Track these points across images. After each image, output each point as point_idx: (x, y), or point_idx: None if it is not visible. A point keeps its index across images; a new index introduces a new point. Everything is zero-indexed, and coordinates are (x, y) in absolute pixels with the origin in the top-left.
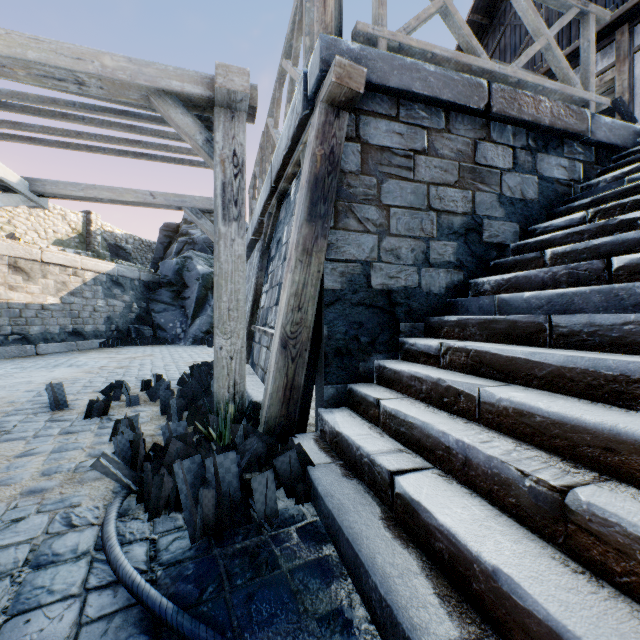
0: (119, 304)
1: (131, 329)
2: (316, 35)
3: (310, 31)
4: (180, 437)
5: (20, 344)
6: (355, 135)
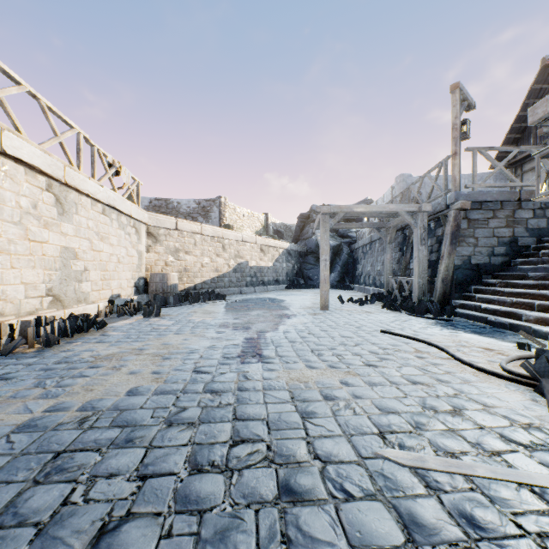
0: (290, 265)
1: (294, 279)
2: (451, 189)
3: (446, 179)
4: (419, 301)
5: (262, 286)
6: (465, 217)
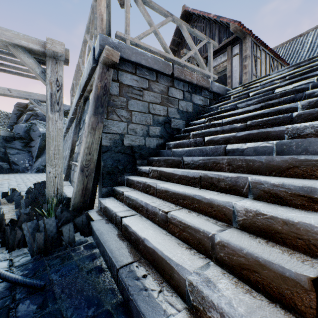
0: None
1: None
2: (98, 32)
3: (97, 27)
4: (26, 214)
5: None
6: (116, 79)
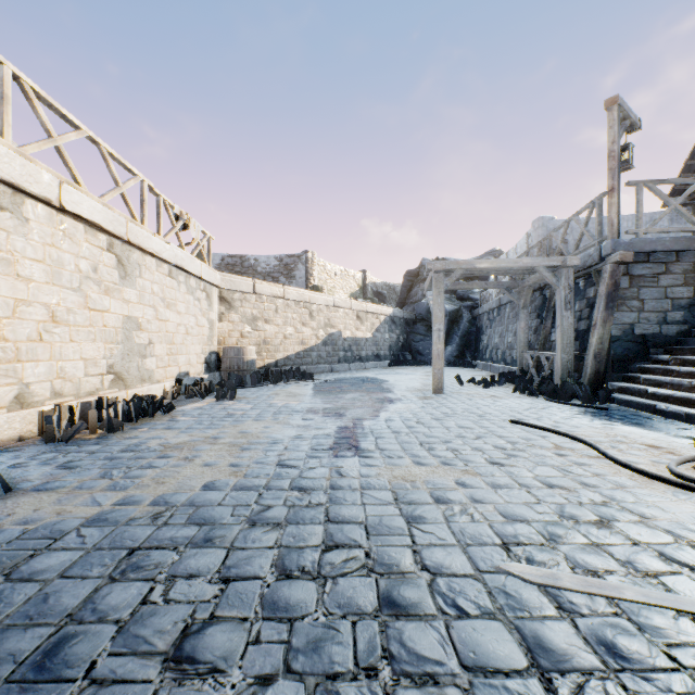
0: (394, 336)
1: (400, 354)
2: (607, 237)
3: (599, 223)
4: (563, 383)
5: (359, 362)
6: (626, 273)
